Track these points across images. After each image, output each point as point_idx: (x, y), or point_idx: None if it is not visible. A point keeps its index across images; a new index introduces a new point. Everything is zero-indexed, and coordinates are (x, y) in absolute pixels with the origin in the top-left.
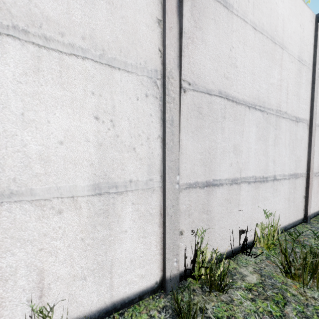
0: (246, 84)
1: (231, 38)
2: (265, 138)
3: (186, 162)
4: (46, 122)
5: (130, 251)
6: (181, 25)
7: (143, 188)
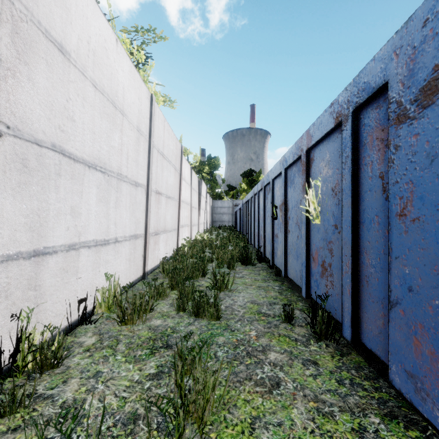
0: (86, 143)
1: (67, 87)
2: (107, 200)
3: (2, 228)
4: None
5: None
6: None
7: None
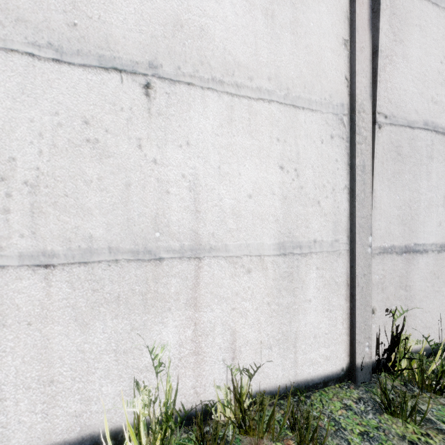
0: None
1: (441, 45)
2: None
3: (379, 219)
4: (237, 174)
5: (314, 325)
6: (376, 42)
7: (328, 250)
